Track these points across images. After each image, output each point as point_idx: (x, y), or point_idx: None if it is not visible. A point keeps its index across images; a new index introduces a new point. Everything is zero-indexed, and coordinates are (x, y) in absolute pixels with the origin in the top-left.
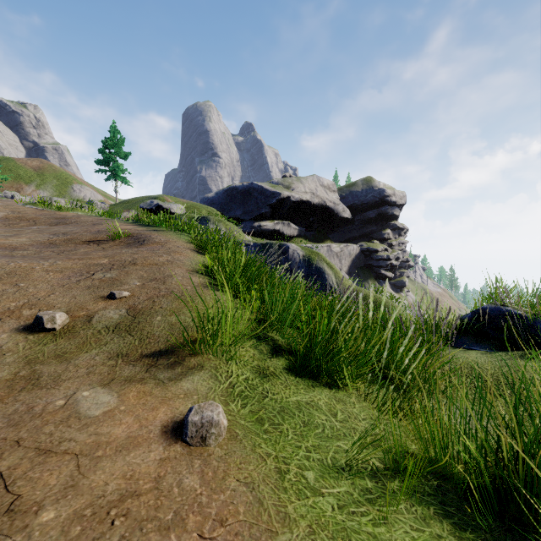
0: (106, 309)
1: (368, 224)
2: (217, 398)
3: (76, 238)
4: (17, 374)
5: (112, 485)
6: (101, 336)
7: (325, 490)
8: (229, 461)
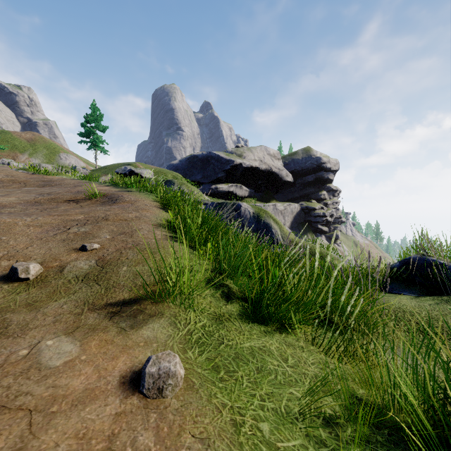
0: (77, 260)
1: (307, 186)
2: (176, 346)
3: (58, 198)
4: None
5: (62, 446)
6: (71, 285)
7: (280, 444)
8: (185, 414)
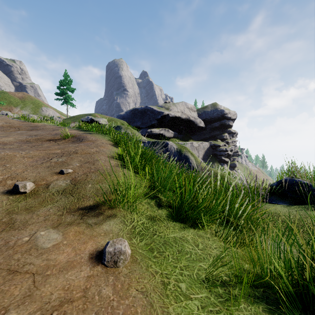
0: (57, 180)
1: (214, 130)
2: (125, 235)
3: (42, 138)
4: (0, 220)
5: (55, 295)
6: (54, 196)
7: (192, 296)
8: (131, 277)
